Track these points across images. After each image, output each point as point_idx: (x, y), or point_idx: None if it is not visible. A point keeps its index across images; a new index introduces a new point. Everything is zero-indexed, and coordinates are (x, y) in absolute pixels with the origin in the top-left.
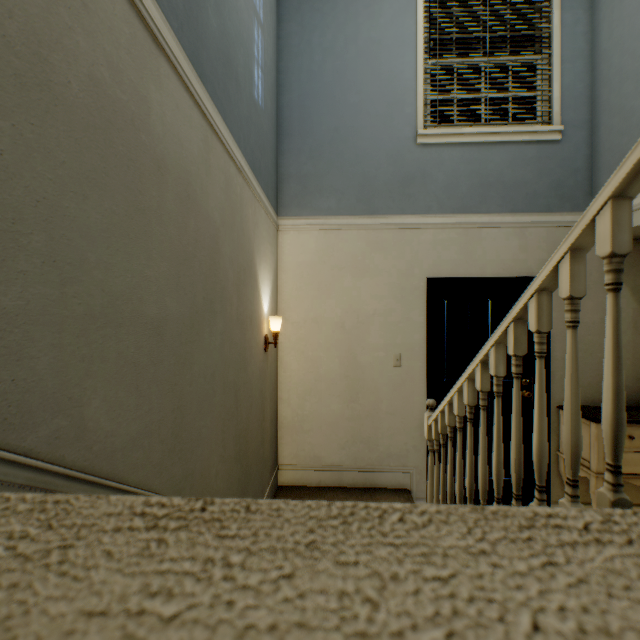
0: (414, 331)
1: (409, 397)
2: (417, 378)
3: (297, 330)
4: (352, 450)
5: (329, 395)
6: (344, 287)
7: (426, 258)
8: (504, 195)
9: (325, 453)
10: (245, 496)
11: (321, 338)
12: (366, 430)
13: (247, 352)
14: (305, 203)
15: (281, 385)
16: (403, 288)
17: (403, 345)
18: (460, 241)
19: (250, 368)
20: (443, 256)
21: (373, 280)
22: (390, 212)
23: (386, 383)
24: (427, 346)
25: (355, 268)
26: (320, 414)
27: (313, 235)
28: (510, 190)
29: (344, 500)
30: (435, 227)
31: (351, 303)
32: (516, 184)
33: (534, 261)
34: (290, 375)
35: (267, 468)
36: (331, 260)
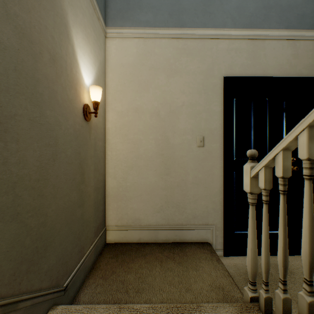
0: (213, 119)
1: (210, 170)
2: (216, 155)
3: (121, 118)
4: (165, 213)
5: (147, 170)
6: (159, 84)
7: (223, 62)
8: (281, 15)
9: (144, 216)
10: (36, 264)
11: (141, 124)
12: (176, 197)
13: (42, 88)
14: (128, 16)
15: (108, 162)
16: (205, 85)
17: (205, 130)
18: (248, 49)
19: (51, 113)
20: (236, 61)
21: (182, 79)
22: (195, 25)
23: (192, 160)
24: (224, 130)
25: (168, 69)
26: (140, 185)
27: (134, 42)
28: (285, 11)
29: (159, 254)
30: (230, 38)
31: (165, 97)
32: (290, 7)
33: (303, 66)
34: (116, 154)
35: (89, 229)
36: (149, 62)
